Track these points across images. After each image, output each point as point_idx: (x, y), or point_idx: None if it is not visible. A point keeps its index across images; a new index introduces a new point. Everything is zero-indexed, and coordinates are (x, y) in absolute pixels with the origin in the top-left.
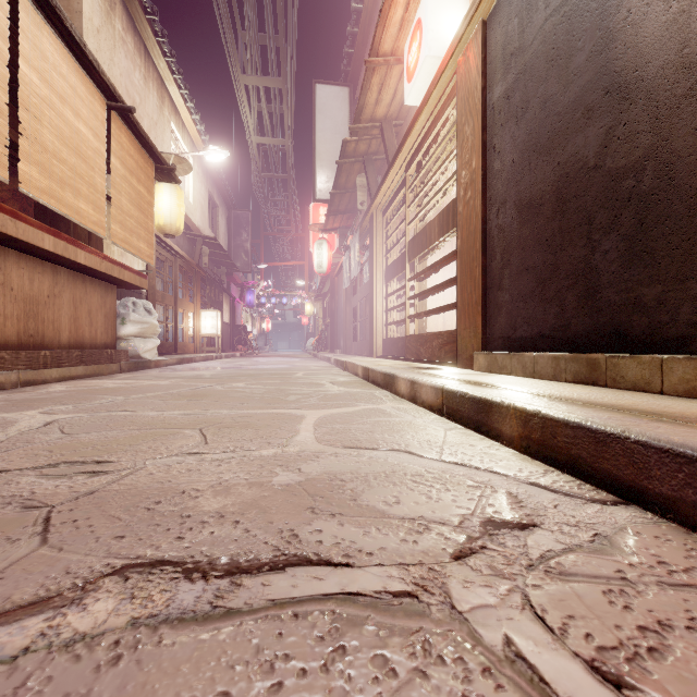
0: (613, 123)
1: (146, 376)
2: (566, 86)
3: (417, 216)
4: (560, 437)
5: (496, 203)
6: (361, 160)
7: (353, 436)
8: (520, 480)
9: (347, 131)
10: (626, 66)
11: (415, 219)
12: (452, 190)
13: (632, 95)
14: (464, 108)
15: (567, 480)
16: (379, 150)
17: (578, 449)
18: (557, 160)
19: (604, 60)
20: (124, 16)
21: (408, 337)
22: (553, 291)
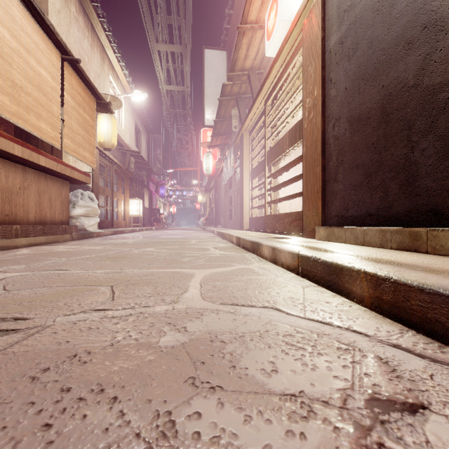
0: (430, 50)
1: (88, 243)
2: (389, 28)
3: (273, 133)
4: (414, 300)
5: (332, 119)
6: (234, 98)
7: (231, 292)
8: (382, 342)
9: (226, 80)
10: (442, 5)
11: (272, 135)
12: (296, 117)
13: (447, 26)
14: (308, 54)
15: (426, 342)
16: (247, 91)
17: (436, 313)
18: (381, 84)
19: (422, 3)
20: (77, 3)
21: (267, 216)
22: (378, 181)
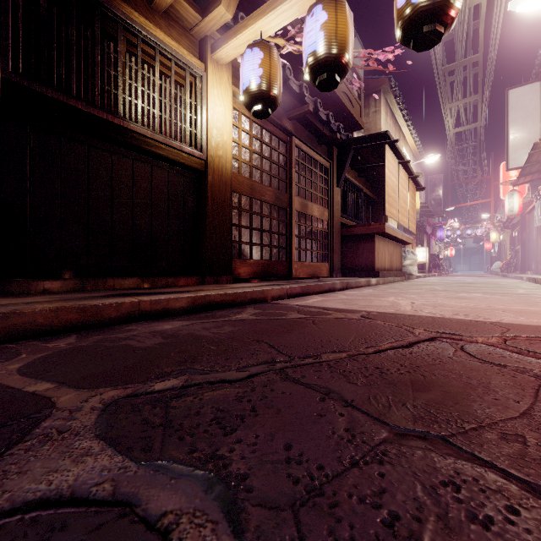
0: None
1: (421, 282)
2: None
3: None
4: None
5: None
6: None
7: (537, 292)
8: None
9: (538, 113)
10: None
11: None
12: None
13: None
14: None
15: None
16: None
17: None
18: None
19: None
20: (389, 113)
21: None
22: None
